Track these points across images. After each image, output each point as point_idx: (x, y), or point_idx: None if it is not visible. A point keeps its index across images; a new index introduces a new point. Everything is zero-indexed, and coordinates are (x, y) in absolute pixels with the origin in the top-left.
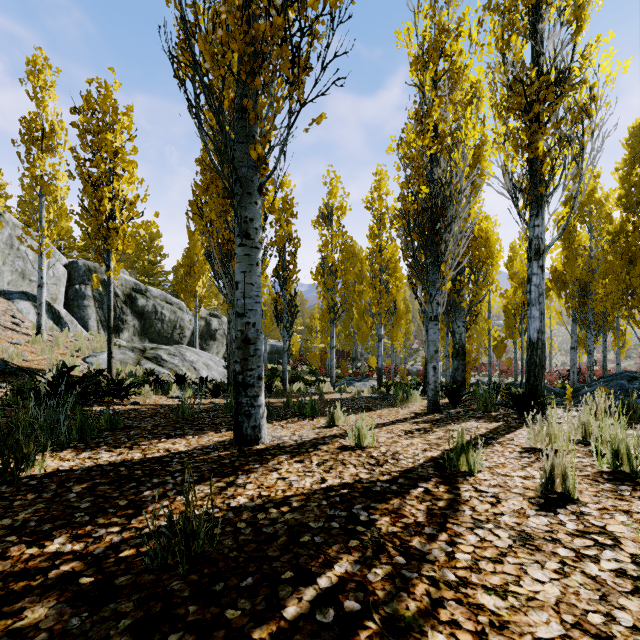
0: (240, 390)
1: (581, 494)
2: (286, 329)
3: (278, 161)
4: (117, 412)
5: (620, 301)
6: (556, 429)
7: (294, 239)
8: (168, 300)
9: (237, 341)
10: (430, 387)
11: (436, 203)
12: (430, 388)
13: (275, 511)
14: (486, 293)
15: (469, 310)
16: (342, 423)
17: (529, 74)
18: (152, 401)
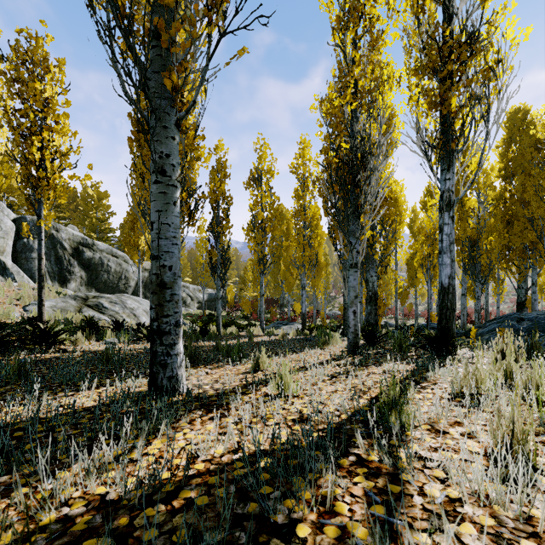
0: (155, 338)
1: (541, 460)
2: (220, 278)
3: (197, 94)
4: (38, 361)
5: (500, 255)
6: (483, 373)
7: (227, 197)
8: (114, 253)
9: (152, 285)
10: (350, 330)
11: (357, 155)
12: (350, 331)
13: (163, 509)
14: (394, 247)
15: (380, 262)
16: (267, 367)
17: (443, 33)
18: (83, 348)
